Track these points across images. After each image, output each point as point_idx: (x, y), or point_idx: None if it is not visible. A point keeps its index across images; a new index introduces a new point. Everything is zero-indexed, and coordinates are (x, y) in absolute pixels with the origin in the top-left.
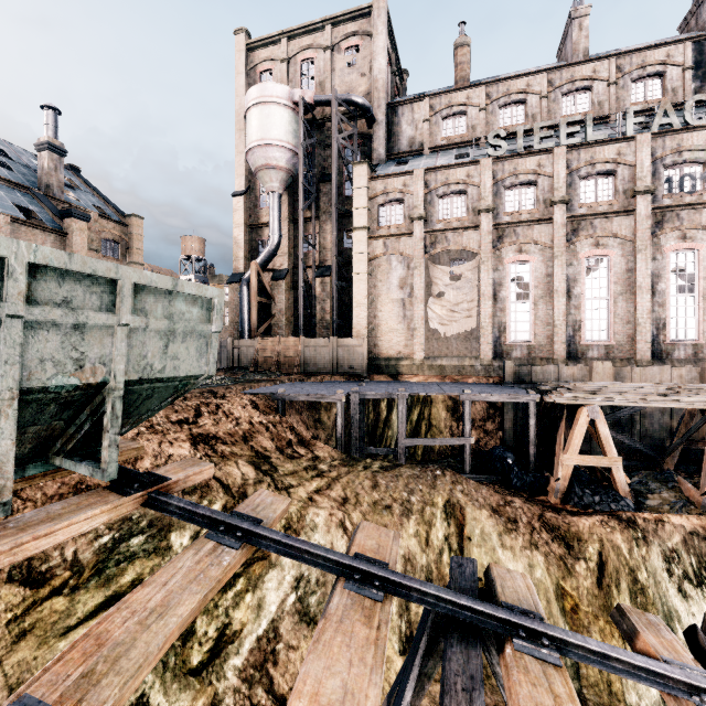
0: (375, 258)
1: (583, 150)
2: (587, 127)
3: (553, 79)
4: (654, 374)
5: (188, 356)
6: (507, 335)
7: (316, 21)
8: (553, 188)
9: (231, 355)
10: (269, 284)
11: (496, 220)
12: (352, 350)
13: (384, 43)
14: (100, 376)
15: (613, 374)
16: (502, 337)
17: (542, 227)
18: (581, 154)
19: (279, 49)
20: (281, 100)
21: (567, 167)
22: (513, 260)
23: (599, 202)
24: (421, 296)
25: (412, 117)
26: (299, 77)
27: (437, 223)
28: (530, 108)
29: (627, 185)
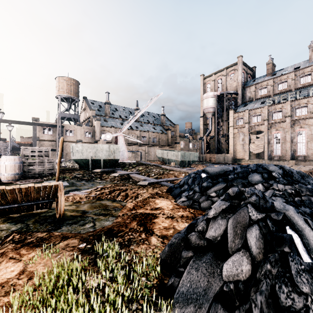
0: (235, 133)
1: (296, 101)
2: (296, 95)
3: (296, 74)
4: (308, 164)
5: (195, 158)
6: (273, 153)
7: (221, 69)
8: (286, 112)
9: (199, 158)
10: (209, 139)
11: (269, 122)
12: (228, 157)
13: (240, 72)
14: (190, 160)
15: (296, 164)
16: (271, 153)
17: (283, 123)
18: (295, 102)
19: (212, 77)
20: (211, 96)
21: (291, 106)
22: (274, 133)
23: (301, 115)
24: (247, 143)
25: (249, 91)
26: (217, 84)
27: (252, 123)
28: (288, 83)
29: (311, 110)
